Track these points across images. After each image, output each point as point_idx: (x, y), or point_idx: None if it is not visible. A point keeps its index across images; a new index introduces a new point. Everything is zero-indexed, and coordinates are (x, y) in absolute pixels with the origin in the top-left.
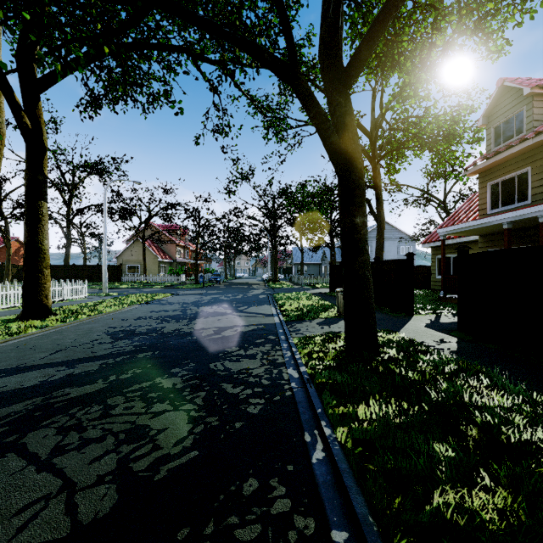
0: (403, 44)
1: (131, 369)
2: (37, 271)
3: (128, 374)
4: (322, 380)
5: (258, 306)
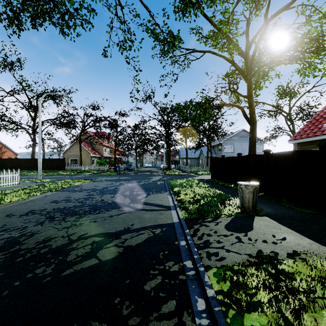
0: None
1: None
2: None
3: None
4: None
5: (156, 194)
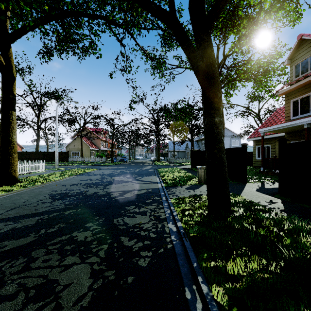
0: (239, 12)
1: (58, 224)
2: (9, 154)
3: (54, 228)
4: (194, 234)
5: (148, 176)
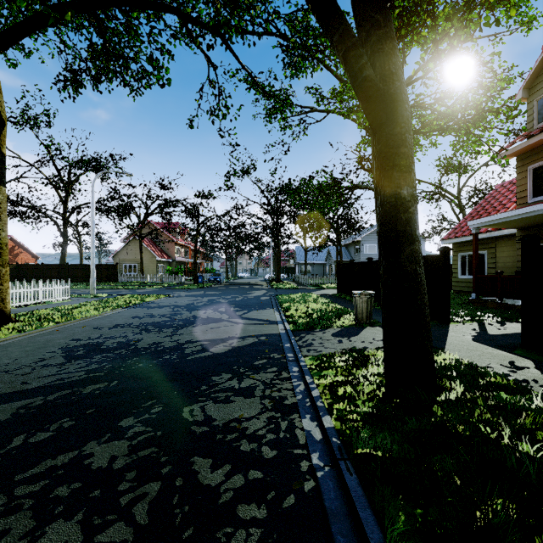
0: None
1: (59, 419)
2: None
3: (47, 432)
4: (364, 450)
5: (259, 310)
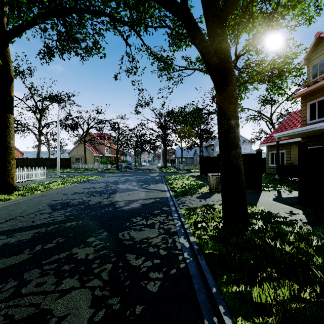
0: (253, 8)
1: (56, 238)
2: (6, 161)
3: (52, 244)
4: (210, 251)
5: (155, 184)
